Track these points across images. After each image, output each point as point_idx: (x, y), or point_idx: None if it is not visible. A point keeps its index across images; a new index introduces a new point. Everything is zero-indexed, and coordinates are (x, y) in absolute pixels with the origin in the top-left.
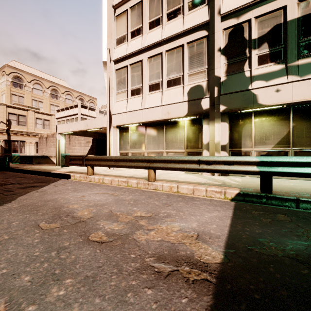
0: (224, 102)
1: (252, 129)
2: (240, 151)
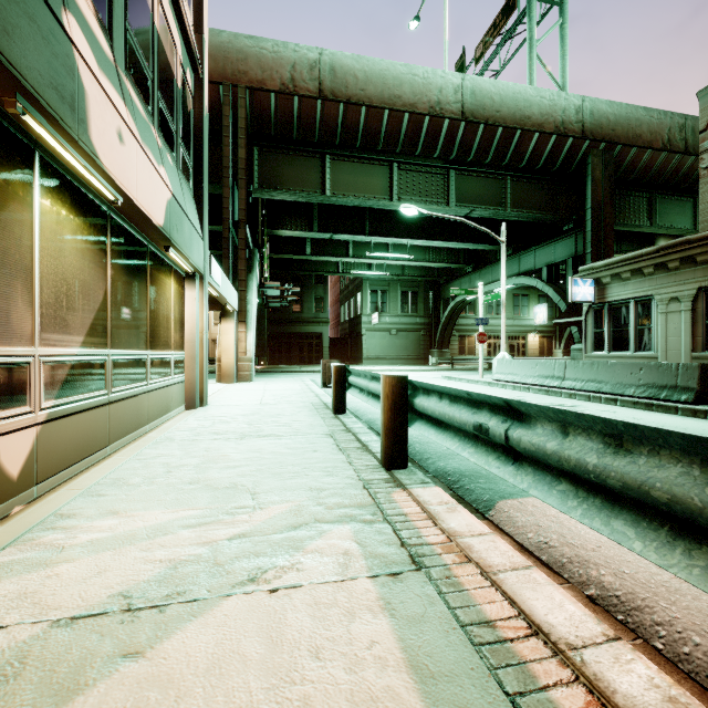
0: None
1: (36, 243)
2: None
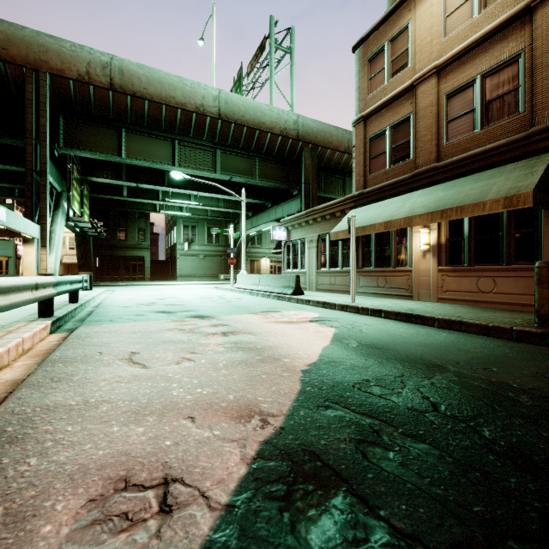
0: None
1: None
2: None
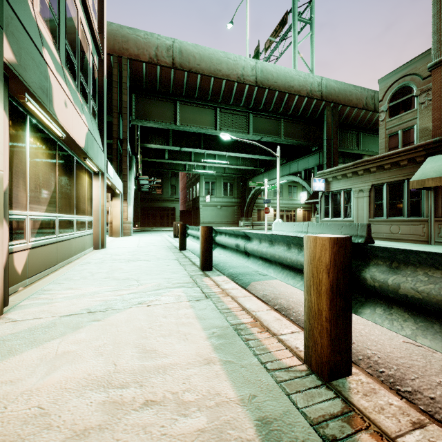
0: (12, 35)
1: (28, 160)
2: (12, 218)
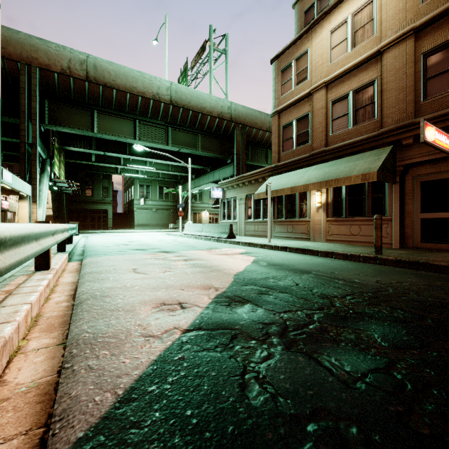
0: None
1: None
2: None
